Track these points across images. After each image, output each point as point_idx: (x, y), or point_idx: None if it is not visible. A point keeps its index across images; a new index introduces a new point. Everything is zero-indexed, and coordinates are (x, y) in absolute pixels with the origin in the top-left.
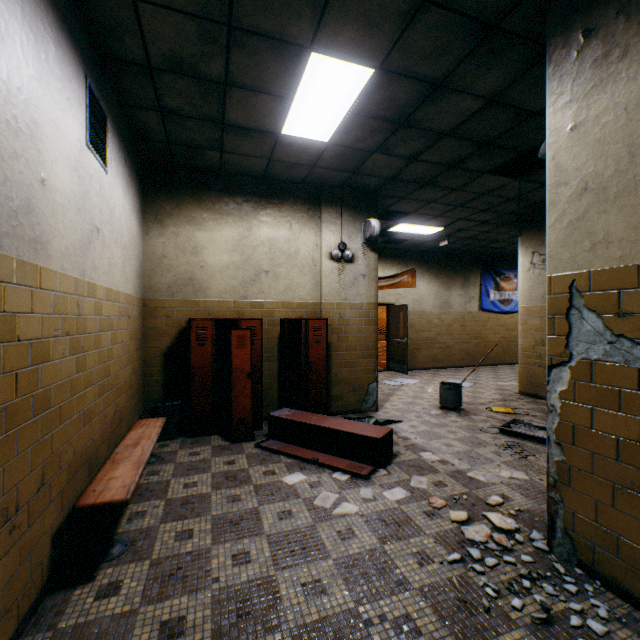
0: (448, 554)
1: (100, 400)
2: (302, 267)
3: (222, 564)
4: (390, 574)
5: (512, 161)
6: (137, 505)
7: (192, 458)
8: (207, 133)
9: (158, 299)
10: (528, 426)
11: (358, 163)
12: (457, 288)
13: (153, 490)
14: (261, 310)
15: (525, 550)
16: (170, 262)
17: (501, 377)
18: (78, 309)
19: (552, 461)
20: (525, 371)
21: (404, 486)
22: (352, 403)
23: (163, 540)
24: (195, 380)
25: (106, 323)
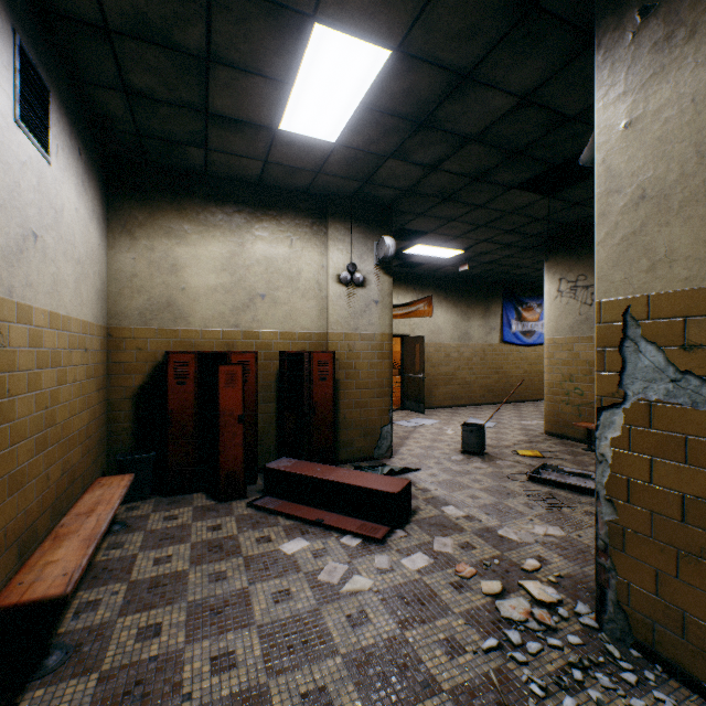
0: (482, 639)
1: (39, 458)
2: (305, 291)
3: (197, 672)
4: (414, 672)
5: (540, 176)
6: (89, 592)
7: (167, 524)
8: (187, 124)
9: (127, 328)
10: (559, 472)
11: (370, 170)
12: (477, 318)
13: (113, 570)
14: (256, 341)
15: (571, 628)
16: (142, 282)
17: (525, 415)
18: (0, 339)
19: (602, 521)
20: (552, 409)
21: (426, 551)
22: (363, 449)
23: (120, 641)
24: (173, 426)
25: (49, 357)
